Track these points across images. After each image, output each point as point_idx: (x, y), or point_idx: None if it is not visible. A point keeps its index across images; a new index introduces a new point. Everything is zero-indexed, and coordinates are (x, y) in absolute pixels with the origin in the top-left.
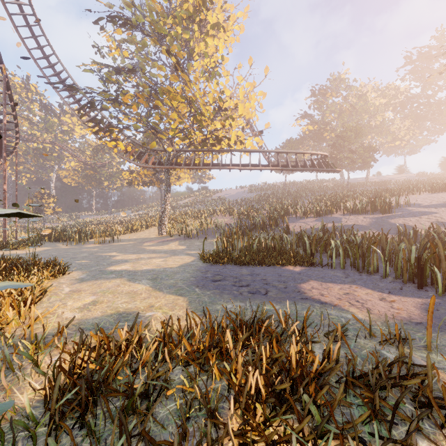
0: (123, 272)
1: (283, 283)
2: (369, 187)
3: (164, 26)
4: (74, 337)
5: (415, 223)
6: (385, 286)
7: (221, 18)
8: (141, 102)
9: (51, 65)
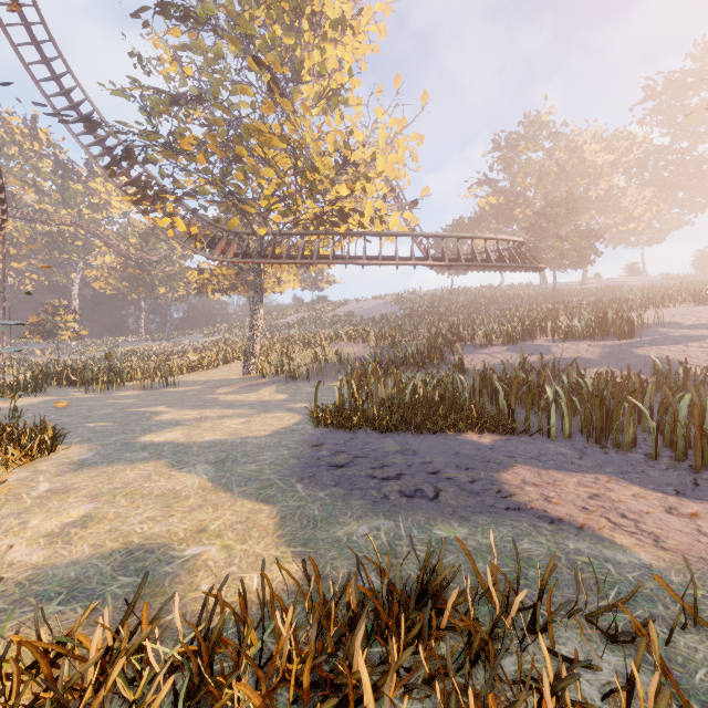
0: (166, 446)
1: (466, 470)
2: (587, 296)
3: (252, 21)
4: (5, 623)
5: (680, 355)
6: (661, 476)
7: (348, 11)
8: (213, 149)
9: (65, 90)
